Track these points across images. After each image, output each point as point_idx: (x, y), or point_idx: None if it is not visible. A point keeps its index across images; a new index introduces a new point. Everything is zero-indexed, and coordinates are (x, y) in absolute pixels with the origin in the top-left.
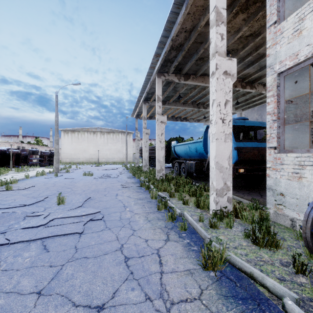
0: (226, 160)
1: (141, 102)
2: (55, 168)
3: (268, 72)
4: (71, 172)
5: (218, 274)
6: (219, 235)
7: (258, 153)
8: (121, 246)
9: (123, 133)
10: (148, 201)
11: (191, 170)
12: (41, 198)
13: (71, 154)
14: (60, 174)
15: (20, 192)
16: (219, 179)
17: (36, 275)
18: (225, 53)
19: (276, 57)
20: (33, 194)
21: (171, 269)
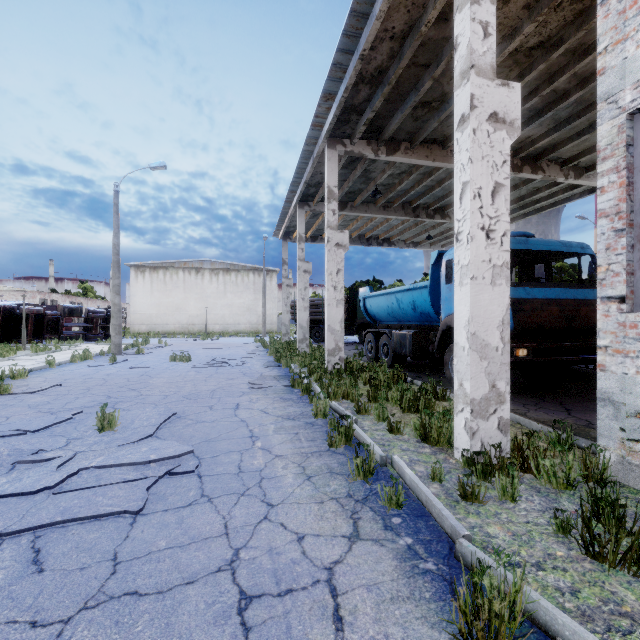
0: (496, 330)
1: (293, 206)
2: (114, 345)
3: (601, 113)
4: (147, 353)
5: None
6: (487, 523)
7: (561, 312)
8: (234, 555)
9: (258, 271)
10: (307, 424)
11: (404, 351)
12: (66, 415)
13: (150, 316)
14: (123, 357)
15: (26, 399)
16: (479, 375)
17: None
18: (492, 68)
19: (624, 74)
20: (51, 404)
21: None
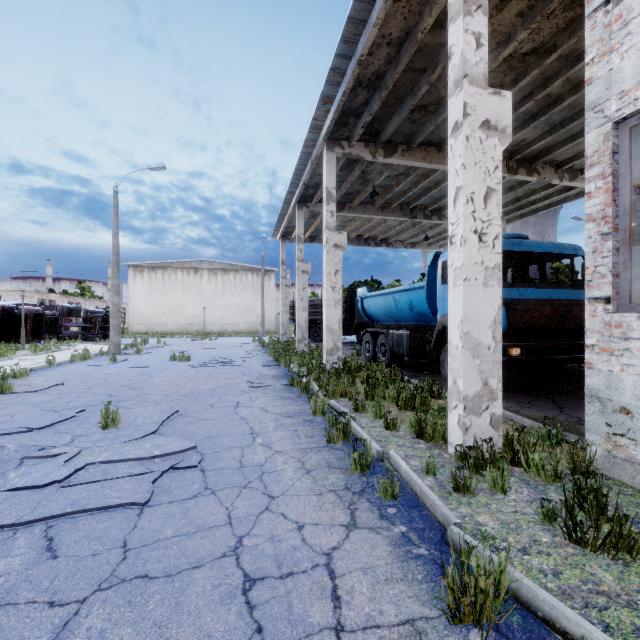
0: (488, 329)
1: (292, 206)
2: (113, 345)
3: (588, 121)
4: (146, 353)
5: (491, 636)
6: (478, 512)
7: (553, 312)
8: (237, 542)
9: (257, 271)
10: (306, 421)
11: (401, 351)
12: (70, 413)
13: (148, 316)
14: (122, 357)
15: (29, 398)
16: (472, 373)
17: (8, 634)
18: (485, 78)
19: (609, 85)
20: (54, 402)
21: (364, 619)
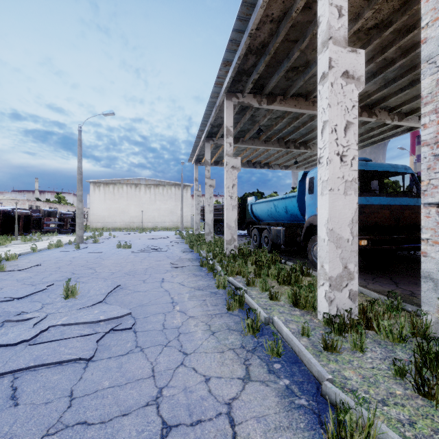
0: (347, 227)
1: (202, 140)
2: (78, 237)
3: (424, 70)
4: (101, 242)
5: None
6: (344, 368)
7: (391, 214)
8: (158, 393)
9: (178, 186)
10: (212, 293)
11: (279, 241)
12: (42, 287)
13: (103, 217)
14: (84, 245)
15: (15, 275)
16: (335, 259)
17: None
18: (345, 39)
19: None
20: (33, 278)
21: None
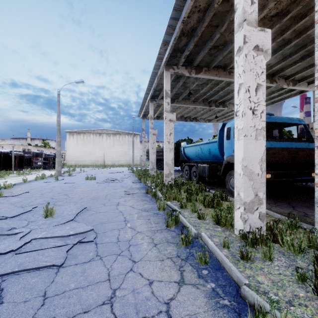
0: (258, 164)
1: (147, 101)
2: (57, 171)
3: (317, 44)
4: (74, 175)
5: None
6: (257, 274)
7: (289, 155)
8: (112, 293)
9: (130, 134)
10: (154, 214)
11: (204, 175)
12: (29, 208)
13: (76, 157)
14: (61, 178)
15: (10, 199)
16: (249, 189)
17: None
18: (256, 21)
19: None
20: (22, 202)
21: None
